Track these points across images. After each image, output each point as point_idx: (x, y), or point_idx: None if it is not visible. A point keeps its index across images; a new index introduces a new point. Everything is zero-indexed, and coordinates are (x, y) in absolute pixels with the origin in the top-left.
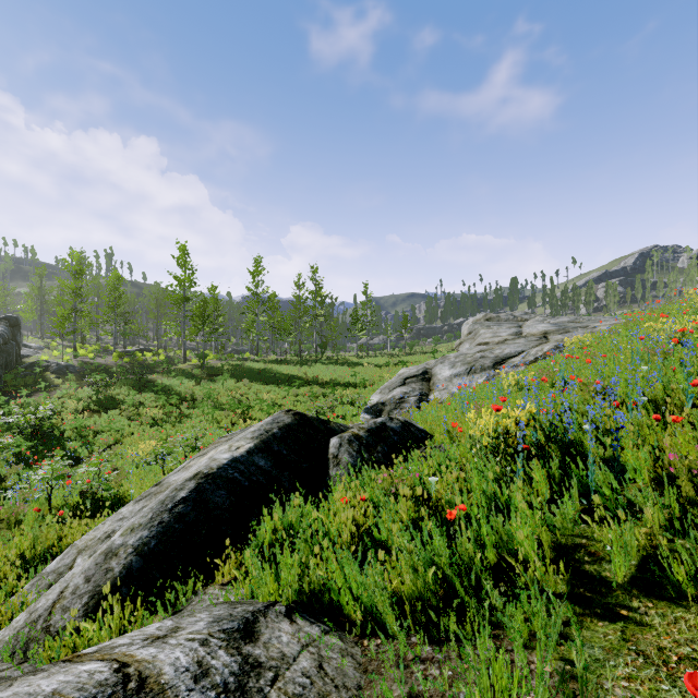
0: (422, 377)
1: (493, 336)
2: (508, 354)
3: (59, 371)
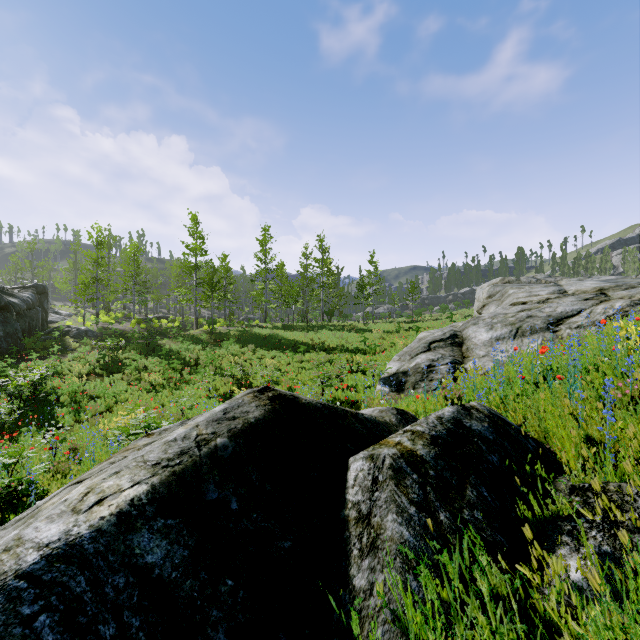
0: (451, 342)
1: (529, 295)
2: (564, 313)
3: (78, 335)
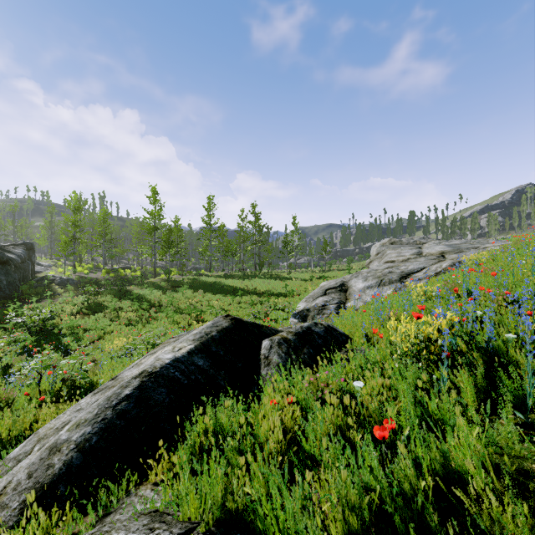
0: (340, 289)
1: (398, 255)
2: (412, 270)
3: (62, 283)
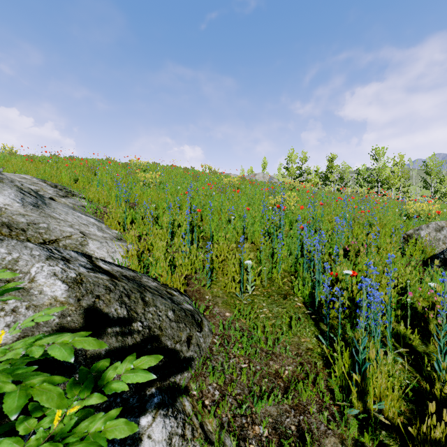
0: None
1: None
2: None
3: None
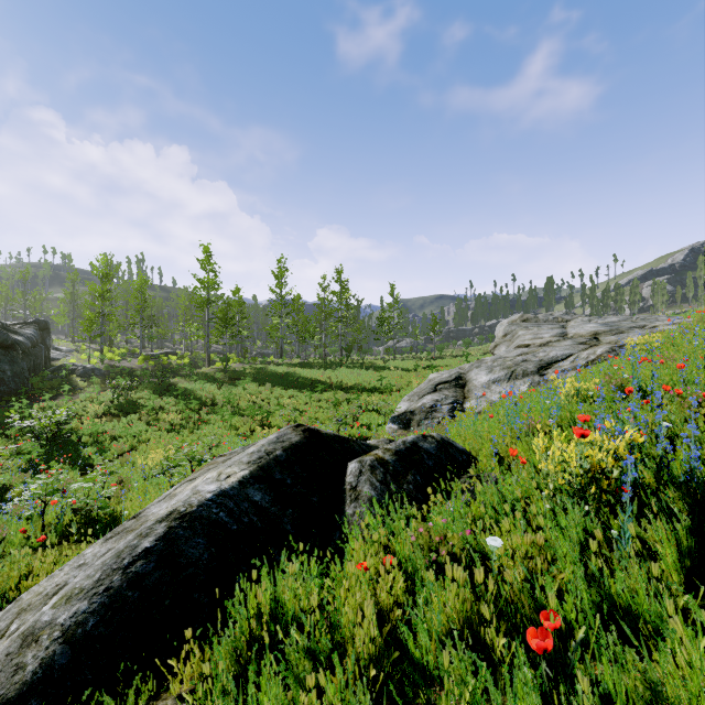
0: (456, 383)
1: (534, 338)
2: (554, 358)
3: (85, 374)
